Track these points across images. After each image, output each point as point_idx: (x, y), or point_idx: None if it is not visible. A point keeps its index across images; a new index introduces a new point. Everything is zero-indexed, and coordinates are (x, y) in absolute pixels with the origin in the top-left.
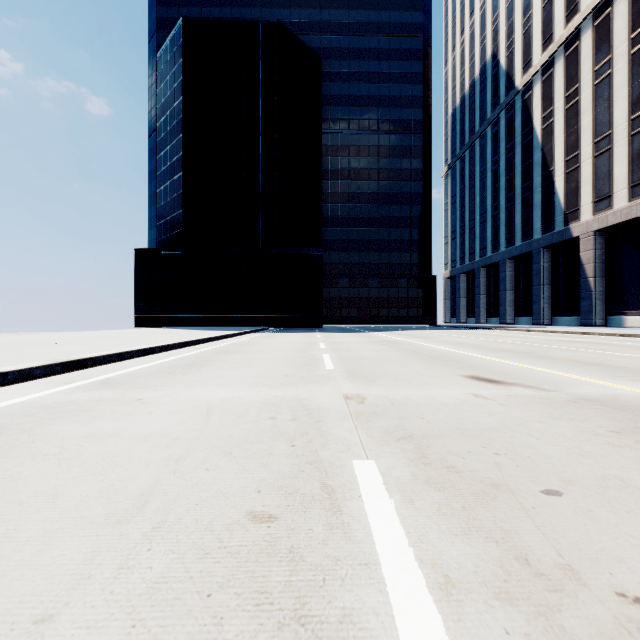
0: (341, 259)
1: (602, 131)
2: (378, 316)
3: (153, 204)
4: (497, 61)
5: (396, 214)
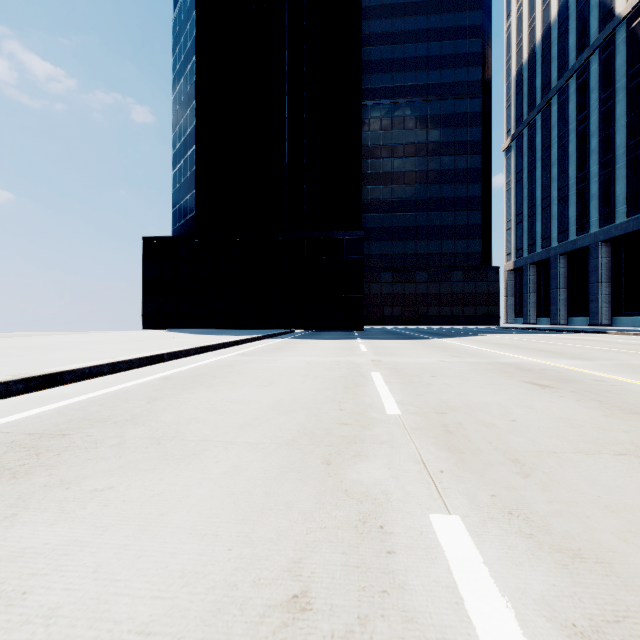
0: (383, 250)
1: None
2: (427, 315)
3: None
4: None
5: (449, 195)
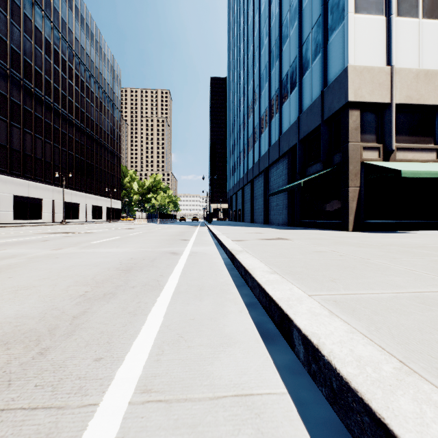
0: None
1: None
2: None
3: None
4: None
5: None
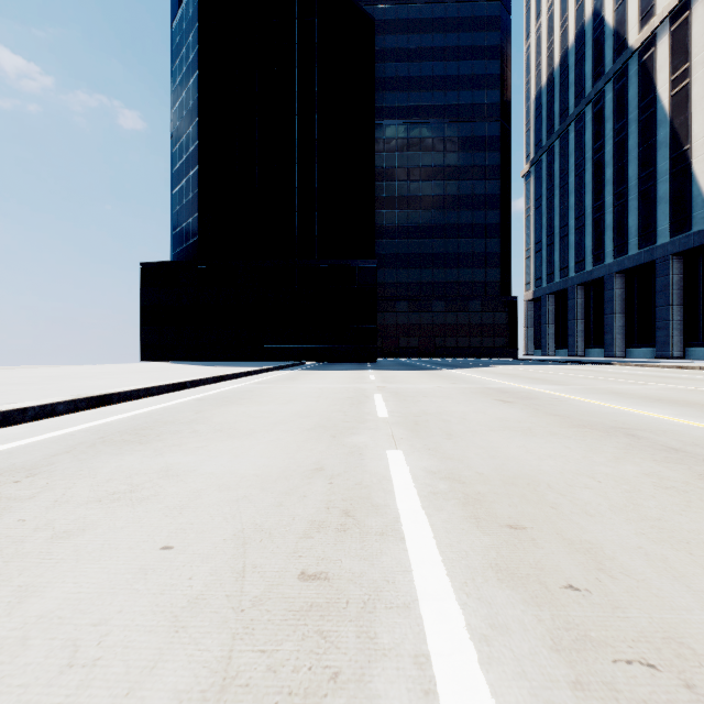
0: (398, 277)
1: None
2: (444, 347)
3: None
4: (601, 19)
5: (467, 221)
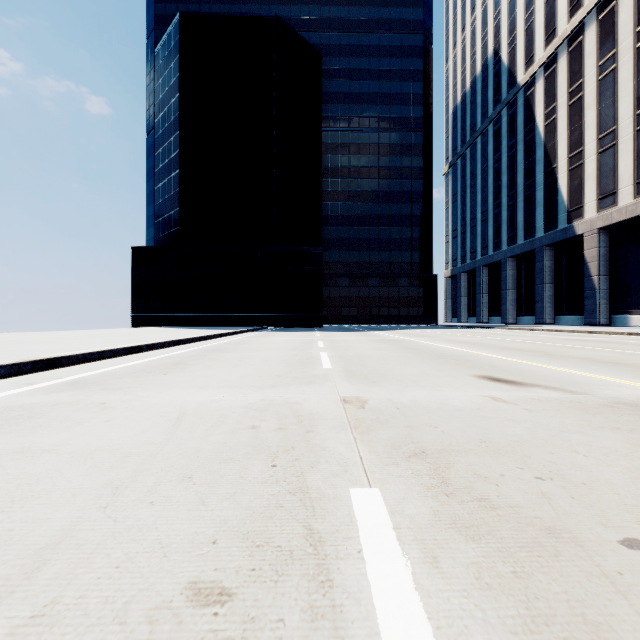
0: (341, 258)
1: (606, 127)
2: (378, 315)
3: (151, 202)
4: (499, 57)
5: (397, 213)
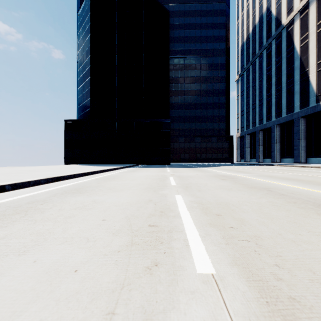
0: (180, 127)
1: None
2: (200, 158)
3: None
4: (270, 12)
5: (210, 101)
